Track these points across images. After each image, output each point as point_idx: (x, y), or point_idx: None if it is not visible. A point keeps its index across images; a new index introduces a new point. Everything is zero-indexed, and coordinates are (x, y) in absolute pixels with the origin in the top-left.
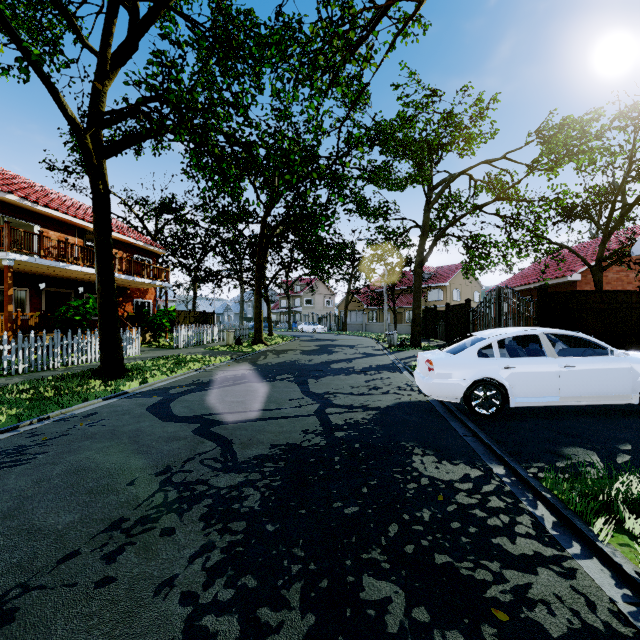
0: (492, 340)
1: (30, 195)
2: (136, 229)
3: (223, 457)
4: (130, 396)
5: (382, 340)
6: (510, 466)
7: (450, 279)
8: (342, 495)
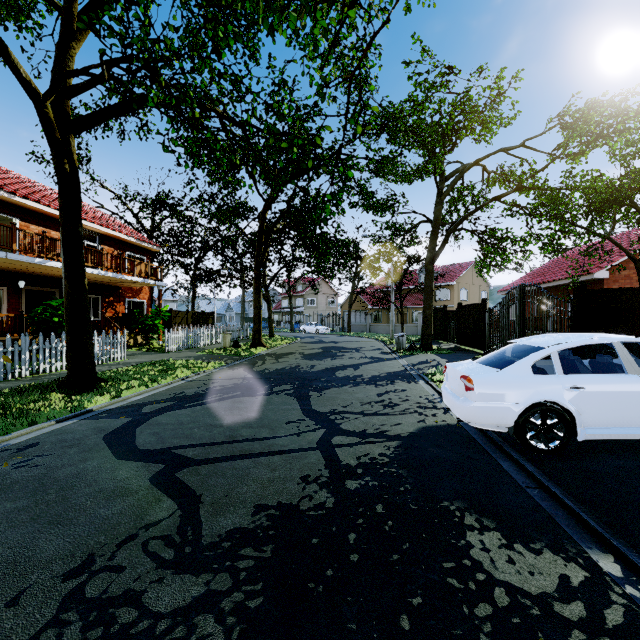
0: (551, 351)
1: (8, 185)
2: (132, 226)
3: (180, 534)
4: (93, 416)
5: (389, 342)
6: (625, 558)
7: (457, 278)
8: (367, 639)
